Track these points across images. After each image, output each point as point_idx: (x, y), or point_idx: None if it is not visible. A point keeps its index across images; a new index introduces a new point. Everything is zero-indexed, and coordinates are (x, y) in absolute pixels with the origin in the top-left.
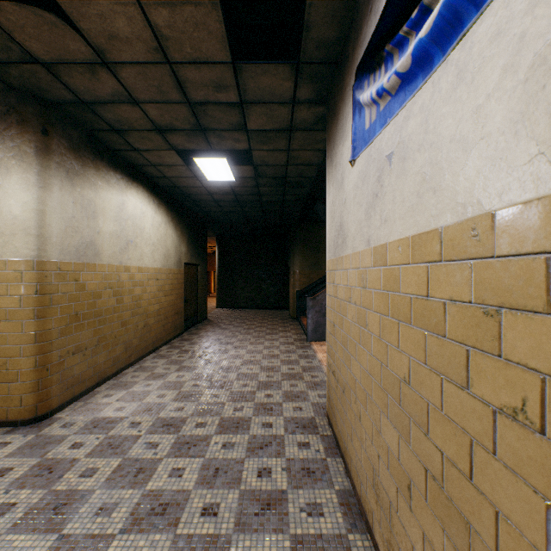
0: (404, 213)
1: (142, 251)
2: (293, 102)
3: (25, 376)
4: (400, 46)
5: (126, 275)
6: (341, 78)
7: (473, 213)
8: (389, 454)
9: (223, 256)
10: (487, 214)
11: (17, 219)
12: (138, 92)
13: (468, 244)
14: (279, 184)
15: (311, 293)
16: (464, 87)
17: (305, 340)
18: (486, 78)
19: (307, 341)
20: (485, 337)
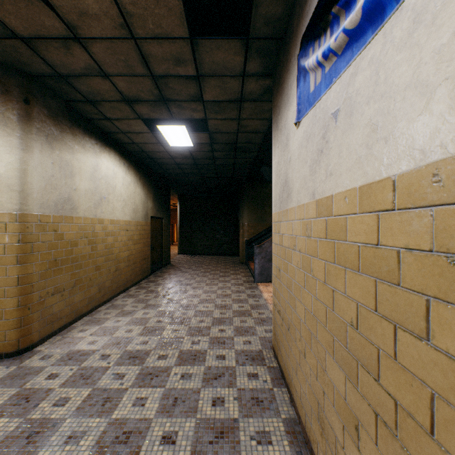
0: (351, 166)
1: (114, 206)
2: (243, 75)
3: (8, 314)
4: (347, 7)
5: (99, 226)
6: (286, 51)
7: (435, 157)
8: (335, 392)
9: (184, 211)
10: (454, 158)
11: (2, 177)
12: (107, 66)
13: (428, 190)
14: (230, 149)
15: (257, 242)
16: (423, 29)
17: (252, 282)
18: (453, 14)
19: (255, 282)
20: (450, 288)
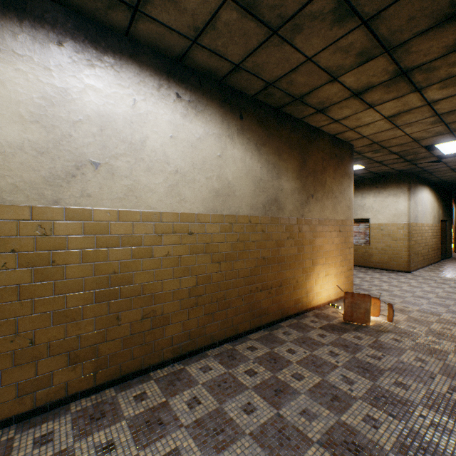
0: None
1: (426, 216)
2: None
3: (404, 258)
4: None
5: (422, 227)
6: None
7: None
8: None
9: None
10: None
11: (402, 211)
12: (451, 165)
13: None
14: None
15: None
16: None
17: None
18: None
19: None
20: None
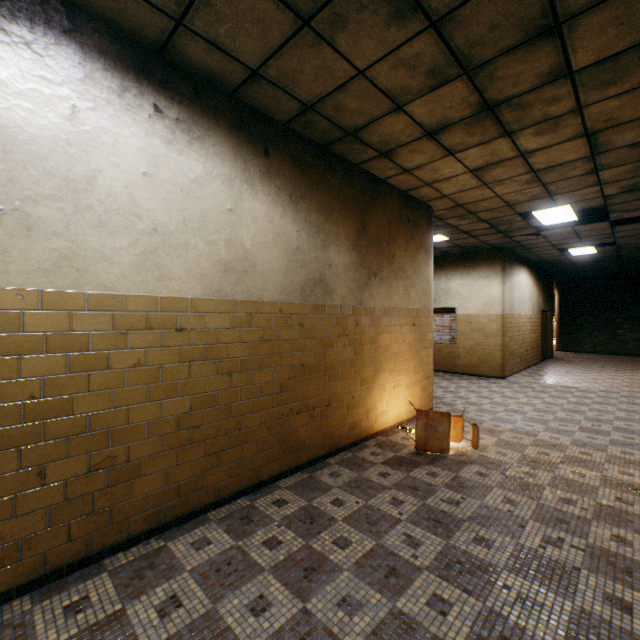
0: None
1: (524, 305)
2: None
3: (498, 359)
4: None
5: (519, 319)
6: None
7: None
8: None
9: (564, 301)
10: None
11: (495, 298)
12: (551, 239)
13: None
14: (639, 249)
15: None
16: None
17: None
18: None
19: None
20: None
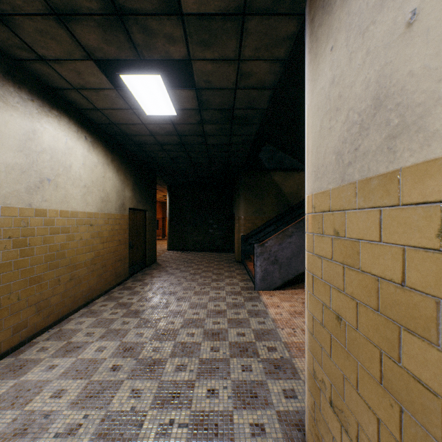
0: None
1: (67, 193)
2: None
3: None
4: None
5: (38, 220)
6: None
7: None
8: None
9: (173, 203)
10: None
11: None
12: None
13: None
14: (225, 120)
15: (255, 237)
16: None
17: (252, 289)
18: None
19: (255, 290)
20: None
